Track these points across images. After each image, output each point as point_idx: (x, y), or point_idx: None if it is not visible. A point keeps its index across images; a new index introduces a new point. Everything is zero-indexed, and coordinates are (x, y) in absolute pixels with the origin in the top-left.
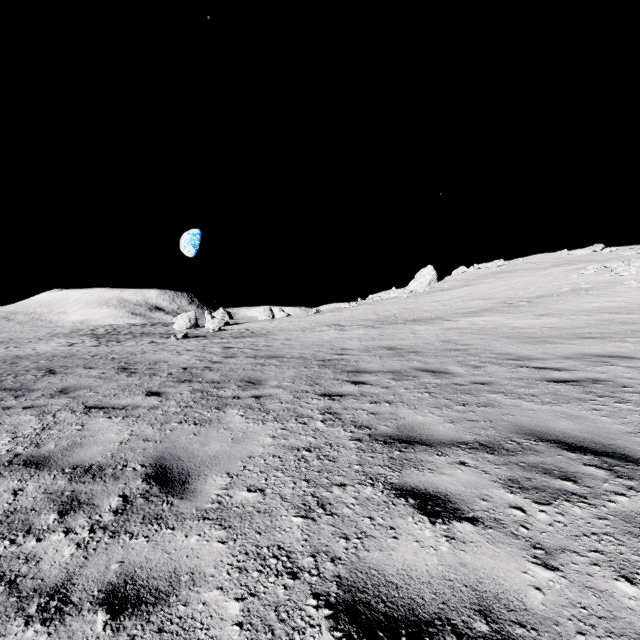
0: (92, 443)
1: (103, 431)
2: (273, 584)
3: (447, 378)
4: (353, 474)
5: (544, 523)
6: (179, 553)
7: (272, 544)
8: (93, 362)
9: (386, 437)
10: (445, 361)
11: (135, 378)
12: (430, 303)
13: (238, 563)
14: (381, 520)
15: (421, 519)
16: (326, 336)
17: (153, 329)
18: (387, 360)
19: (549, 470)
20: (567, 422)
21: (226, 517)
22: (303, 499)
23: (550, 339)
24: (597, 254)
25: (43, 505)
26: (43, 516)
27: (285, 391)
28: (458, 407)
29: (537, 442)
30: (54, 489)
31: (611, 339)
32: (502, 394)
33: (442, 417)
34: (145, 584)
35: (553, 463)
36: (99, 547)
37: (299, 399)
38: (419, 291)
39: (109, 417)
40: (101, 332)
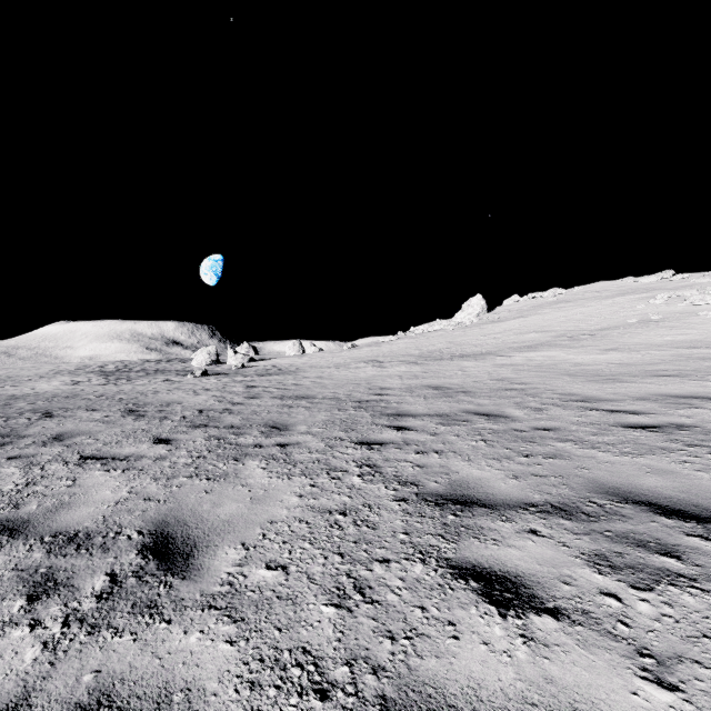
0: (82, 503)
1: (97, 487)
2: (295, 708)
3: (504, 423)
4: (398, 546)
5: (648, 617)
6: (174, 658)
7: (295, 646)
8: (97, 403)
9: (437, 497)
10: (500, 403)
11: (143, 422)
12: (479, 336)
13: (250, 675)
14: (436, 611)
15: (488, 610)
16: (363, 373)
17: (169, 366)
18: (433, 401)
19: (643, 542)
20: (655, 478)
21: (238, 605)
22: (336, 580)
23: (620, 377)
24: (667, 281)
25: (10, 587)
26: (6, 603)
27: (315, 438)
28: (521, 458)
29: (622, 504)
30: (27, 564)
31: (691, 377)
32: (572, 442)
33: (503, 471)
34: (124, 706)
35: (647, 532)
36: (71, 648)
37: (332, 448)
38: (467, 323)
39: (107, 470)
40: (110, 369)
